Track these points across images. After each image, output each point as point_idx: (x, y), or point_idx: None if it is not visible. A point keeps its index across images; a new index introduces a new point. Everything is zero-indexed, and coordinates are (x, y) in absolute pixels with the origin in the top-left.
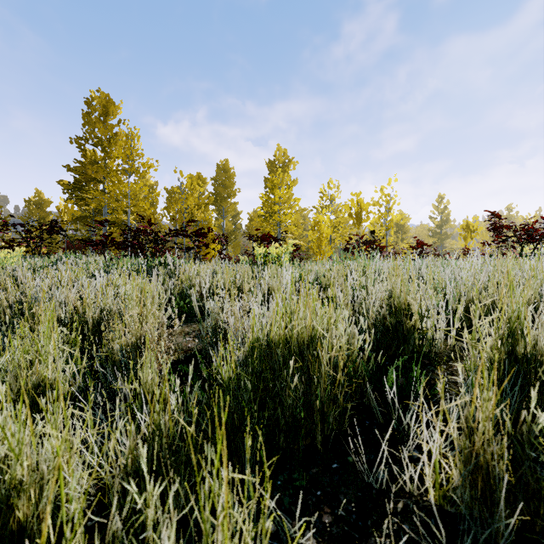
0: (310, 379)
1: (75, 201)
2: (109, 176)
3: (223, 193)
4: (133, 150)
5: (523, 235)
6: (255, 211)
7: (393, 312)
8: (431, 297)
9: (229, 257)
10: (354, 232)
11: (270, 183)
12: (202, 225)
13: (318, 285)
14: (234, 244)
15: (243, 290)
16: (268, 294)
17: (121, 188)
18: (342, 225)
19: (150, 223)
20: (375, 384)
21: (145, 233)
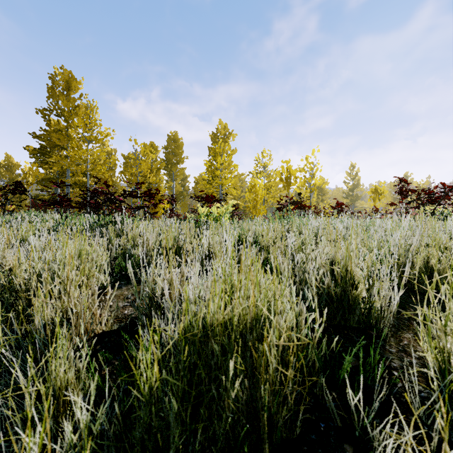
0: (254, 369)
1: (40, 165)
2: (69, 142)
3: (173, 160)
4: (92, 120)
5: (426, 197)
6: (200, 175)
7: (337, 279)
8: (375, 264)
9: (178, 215)
10: (283, 194)
11: (213, 151)
12: (153, 187)
13: (258, 249)
14: (182, 203)
15: (185, 249)
16: (209, 254)
17: (80, 153)
18: (273, 188)
19: (105, 184)
20: (326, 369)
21: (102, 193)
